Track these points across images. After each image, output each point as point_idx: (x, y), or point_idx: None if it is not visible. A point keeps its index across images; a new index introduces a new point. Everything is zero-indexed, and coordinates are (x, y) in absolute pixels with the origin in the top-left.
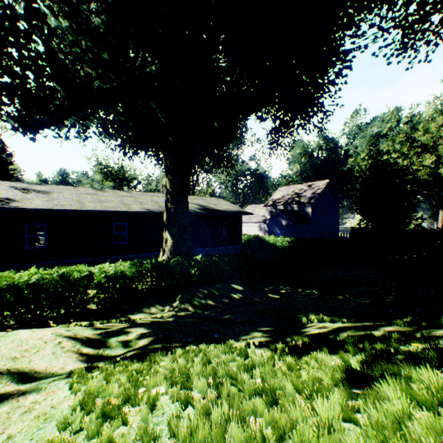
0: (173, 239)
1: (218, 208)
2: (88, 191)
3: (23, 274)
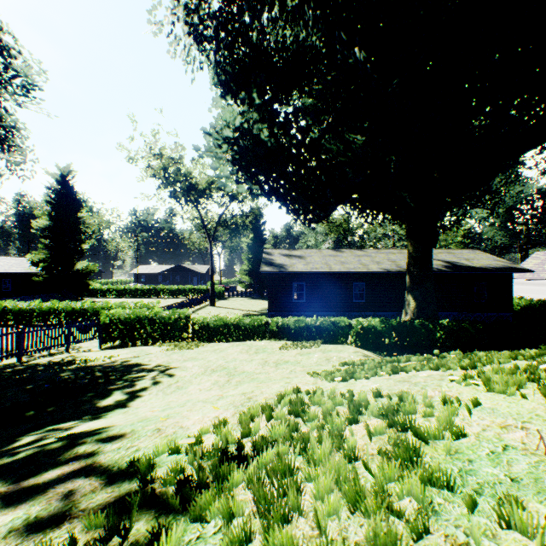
0: (415, 301)
1: (472, 265)
2: (329, 253)
3: (309, 319)
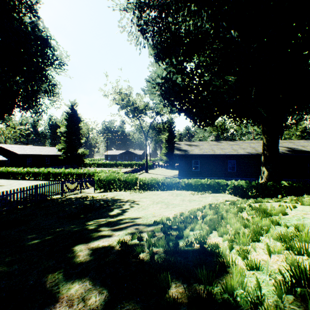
0: (267, 171)
1: (306, 149)
2: (213, 143)
3: (203, 180)
